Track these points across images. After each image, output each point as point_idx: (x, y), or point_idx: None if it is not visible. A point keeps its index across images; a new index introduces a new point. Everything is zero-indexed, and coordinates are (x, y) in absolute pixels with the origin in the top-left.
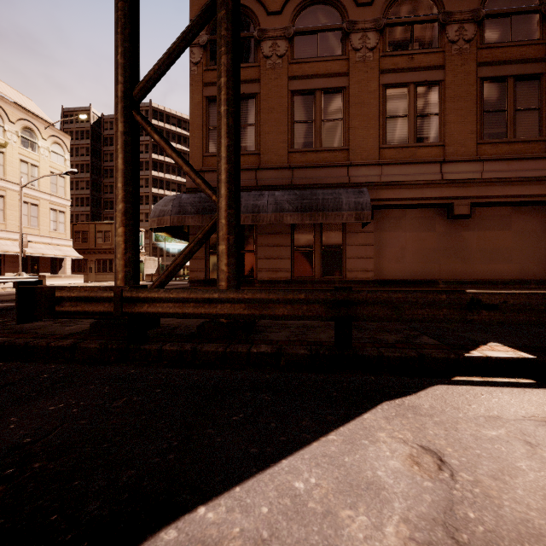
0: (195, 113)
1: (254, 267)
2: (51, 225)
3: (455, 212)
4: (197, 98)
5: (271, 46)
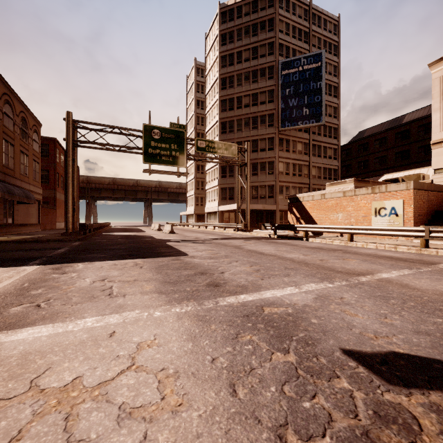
0: None
1: None
2: None
3: None
4: None
5: None
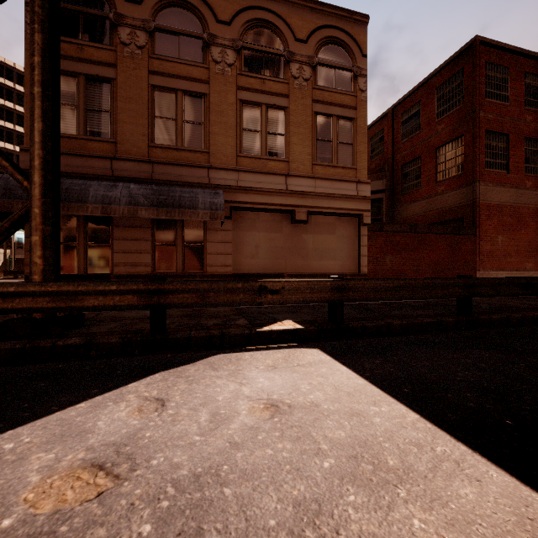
0: None
1: (110, 261)
2: None
3: (296, 217)
4: None
5: (130, 34)
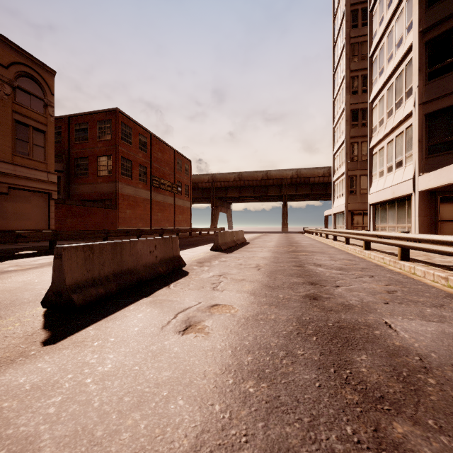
0: None
1: None
2: None
3: None
4: None
5: None
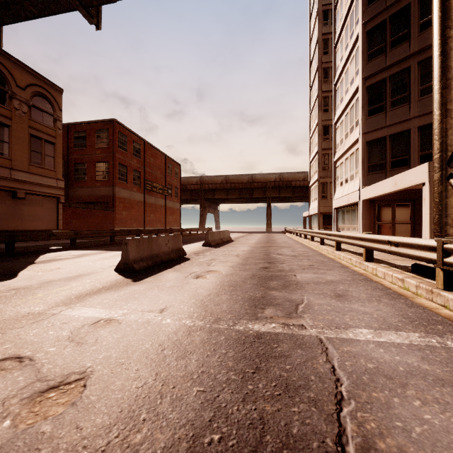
0: None
1: None
2: None
3: (18, 195)
4: None
5: None
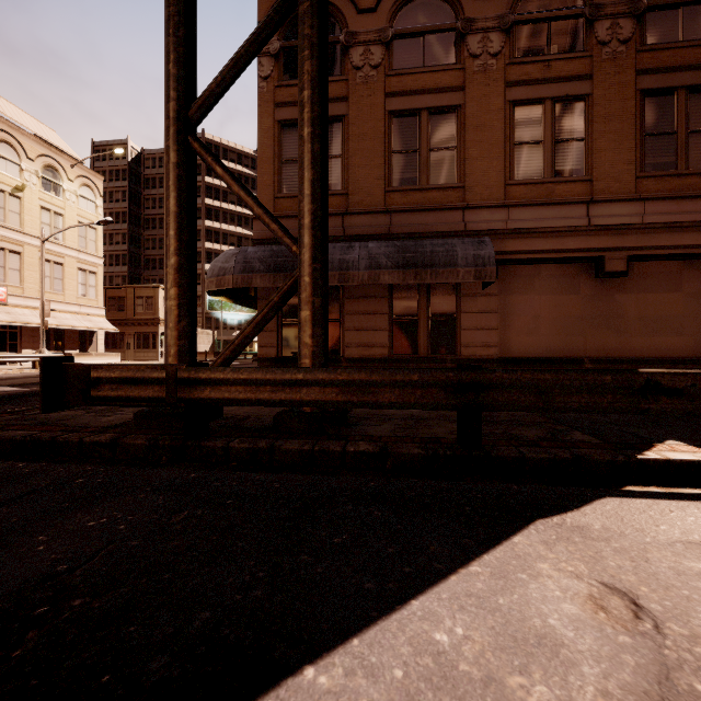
0: (264, 143)
1: (341, 341)
2: (79, 289)
3: (606, 268)
4: (267, 123)
5: (363, 54)
